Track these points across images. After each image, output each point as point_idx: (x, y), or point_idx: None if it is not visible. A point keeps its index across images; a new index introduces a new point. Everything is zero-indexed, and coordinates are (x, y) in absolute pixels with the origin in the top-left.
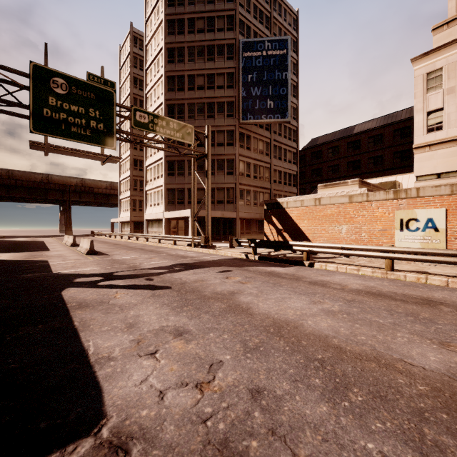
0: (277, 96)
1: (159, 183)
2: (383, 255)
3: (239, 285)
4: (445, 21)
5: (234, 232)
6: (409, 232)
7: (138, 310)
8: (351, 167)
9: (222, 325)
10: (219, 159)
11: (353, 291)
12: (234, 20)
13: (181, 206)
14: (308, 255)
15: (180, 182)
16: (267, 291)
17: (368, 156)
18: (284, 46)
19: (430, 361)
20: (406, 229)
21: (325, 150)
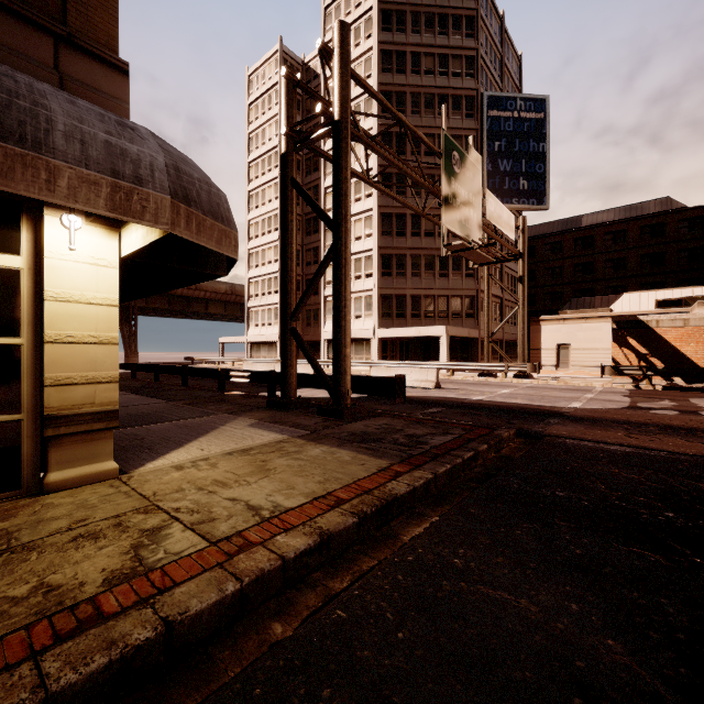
0: (532, 174)
1: (363, 286)
2: None
3: None
4: None
5: (475, 357)
6: None
7: None
8: (580, 271)
9: None
10: (455, 256)
11: None
12: (475, 63)
13: (402, 321)
14: None
15: (400, 286)
16: None
17: (605, 258)
18: (541, 107)
19: None
20: None
21: (541, 246)
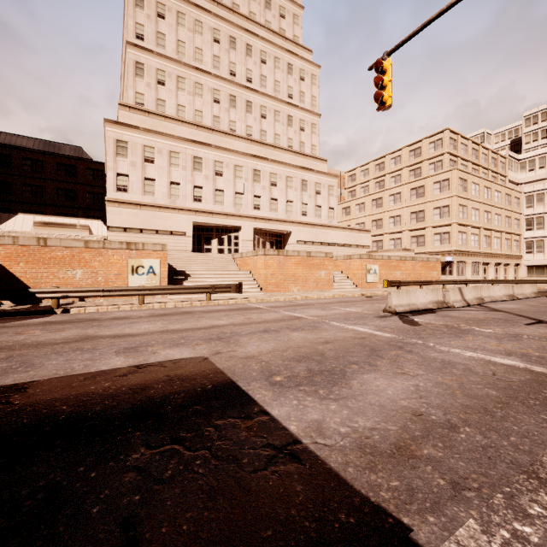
0: None
1: None
2: (139, 293)
3: (66, 332)
4: (129, 104)
5: None
6: (138, 276)
7: (50, 360)
8: None
9: (144, 340)
10: None
11: (151, 316)
12: None
13: None
14: (59, 302)
15: None
16: (105, 328)
17: (24, 182)
18: None
19: (223, 322)
20: (136, 274)
21: None
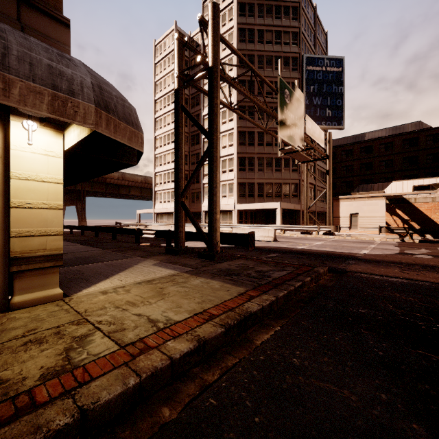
0: (334, 106)
1: (227, 177)
2: None
3: None
4: None
5: (298, 222)
6: None
7: None
8: (364, 168)
9: None
10: (285, 158)
11: None
12: (298, 36)
13: (252, 199)
14: None
15: (251, 177)
16: None
17: (380, 160)
18: (340, 64)
19: None
20: None
21: (339, 152)
